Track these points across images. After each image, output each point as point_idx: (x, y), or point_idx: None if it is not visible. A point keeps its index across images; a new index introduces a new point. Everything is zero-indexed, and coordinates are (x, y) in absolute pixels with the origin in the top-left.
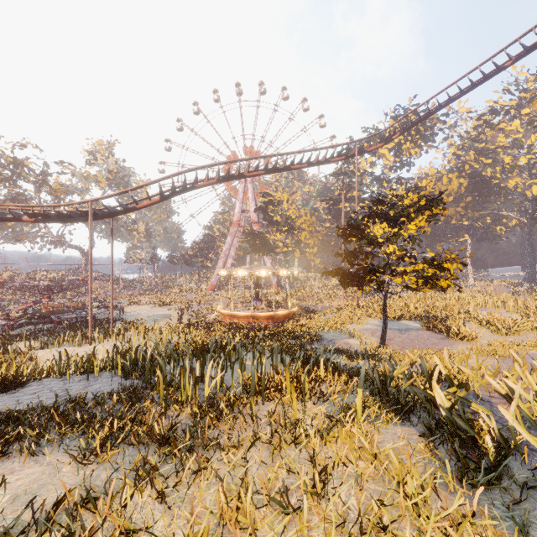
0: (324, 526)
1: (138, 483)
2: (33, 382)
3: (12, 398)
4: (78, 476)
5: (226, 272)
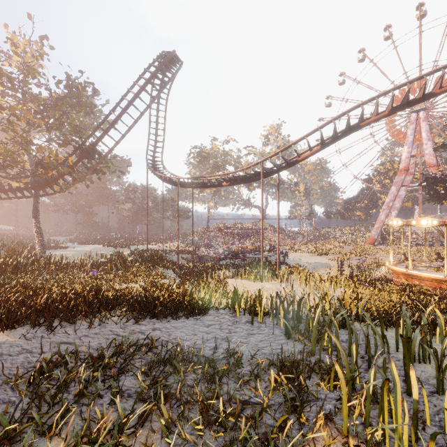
0: None
1: None
2: (213, 310)
3: (193, 324)
4: None
5: (401, 221)
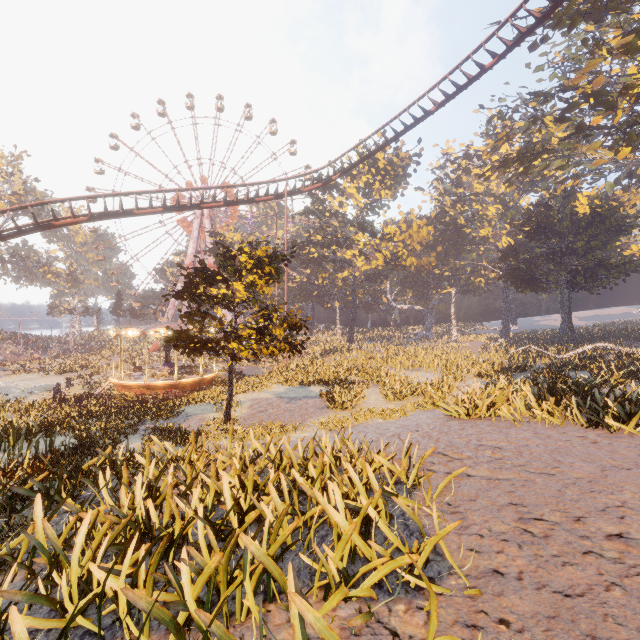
0: None
1: None
2: None
3: None
4: None
5: (115, 331)
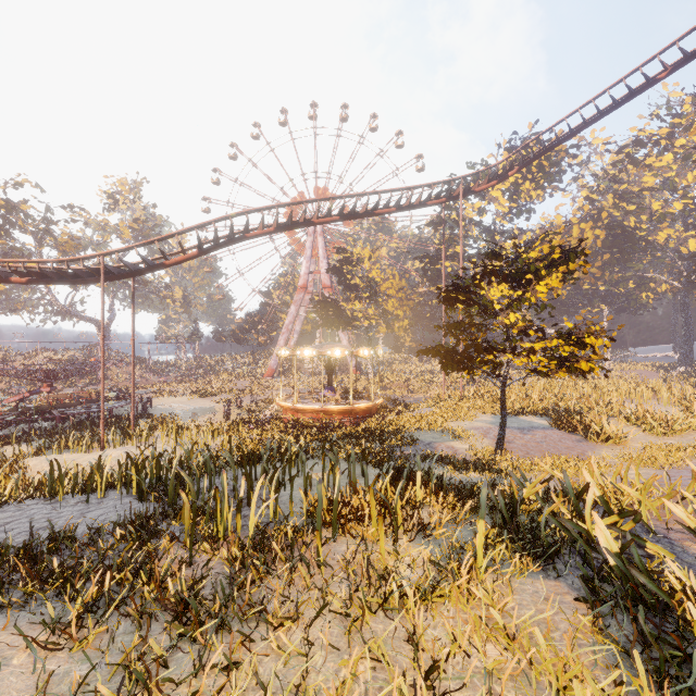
0: None
1: None
2: (9, 505)
3: None
4: (34, 673)
5: (288, 351)
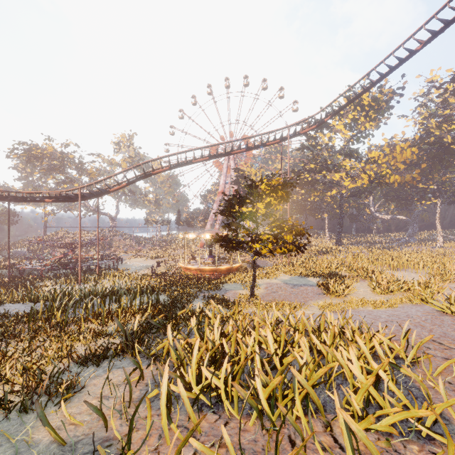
0: None
1: None
2: (8, 304)
3: None
4: None
5: (182, 235)
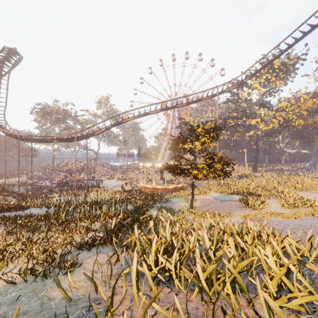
0: (21, 247)
1: (1, 233)
2: (32, 208)
3: (18, 213)
4: None
5: (142, 164)
